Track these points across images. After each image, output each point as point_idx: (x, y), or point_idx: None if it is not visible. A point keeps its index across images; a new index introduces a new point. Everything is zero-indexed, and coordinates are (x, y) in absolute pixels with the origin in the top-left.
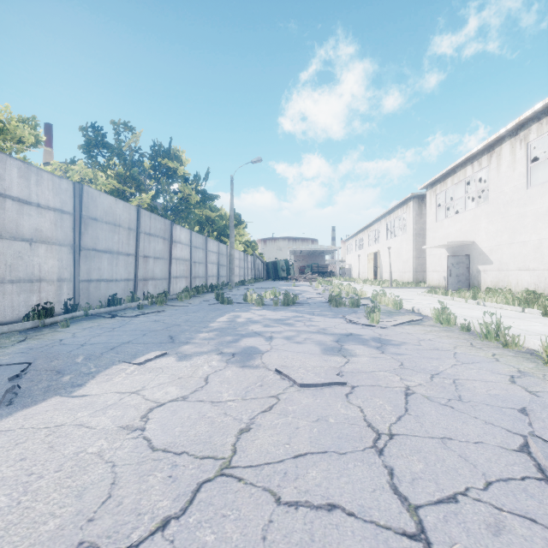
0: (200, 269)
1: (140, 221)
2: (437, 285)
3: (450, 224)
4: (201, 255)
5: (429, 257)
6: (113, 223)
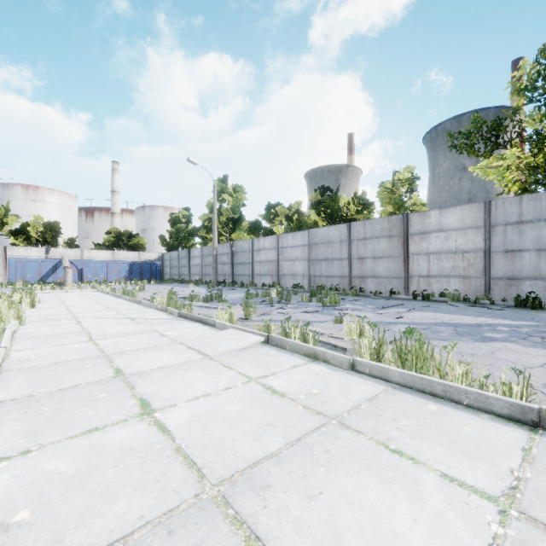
0: None
1: (352, 232)
2: None
3: None
4: None
5: None
6: (328, 242)
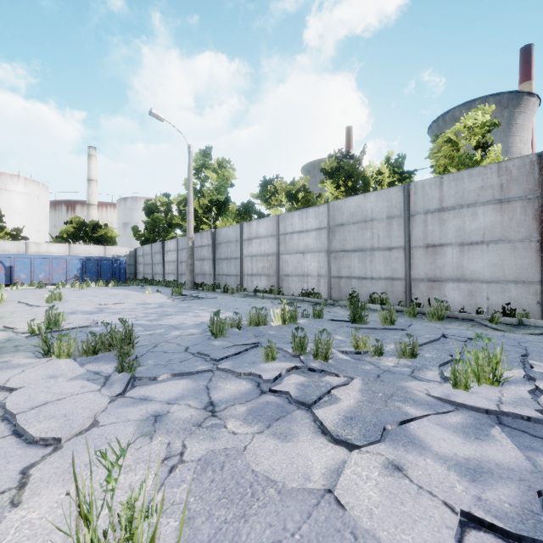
0: None
1: (413, 199)
2: None
3: None
4: None
5: None
6: (363, 220)
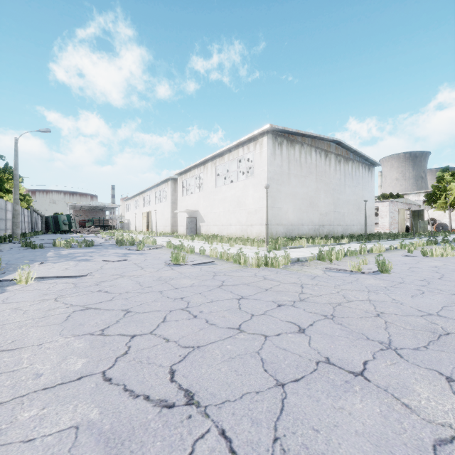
0: None
1: None
2: (183, 234)
3: (189, 199)
4: None
5: (179, 217)
6: None
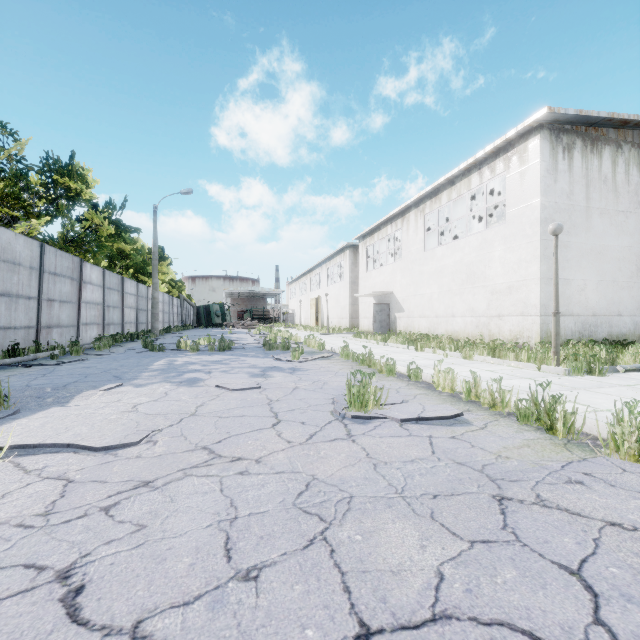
0: (115, 314)
1: (44, 258)
2: (367, 330)
3: (377, 275)
4: (116, 298)
5: (361, 304)
6: (12, 261)
